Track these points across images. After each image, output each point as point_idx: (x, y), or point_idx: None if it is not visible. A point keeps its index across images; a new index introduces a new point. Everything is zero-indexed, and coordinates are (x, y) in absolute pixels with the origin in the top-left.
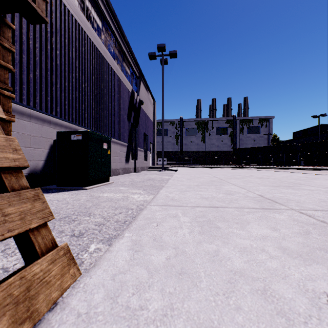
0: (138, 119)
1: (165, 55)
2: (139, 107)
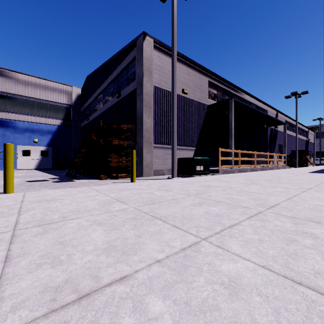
0: (307, 147)
1: (321, 119)
2: (308, 142)
